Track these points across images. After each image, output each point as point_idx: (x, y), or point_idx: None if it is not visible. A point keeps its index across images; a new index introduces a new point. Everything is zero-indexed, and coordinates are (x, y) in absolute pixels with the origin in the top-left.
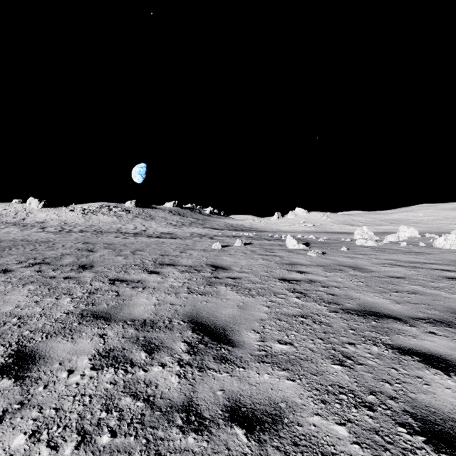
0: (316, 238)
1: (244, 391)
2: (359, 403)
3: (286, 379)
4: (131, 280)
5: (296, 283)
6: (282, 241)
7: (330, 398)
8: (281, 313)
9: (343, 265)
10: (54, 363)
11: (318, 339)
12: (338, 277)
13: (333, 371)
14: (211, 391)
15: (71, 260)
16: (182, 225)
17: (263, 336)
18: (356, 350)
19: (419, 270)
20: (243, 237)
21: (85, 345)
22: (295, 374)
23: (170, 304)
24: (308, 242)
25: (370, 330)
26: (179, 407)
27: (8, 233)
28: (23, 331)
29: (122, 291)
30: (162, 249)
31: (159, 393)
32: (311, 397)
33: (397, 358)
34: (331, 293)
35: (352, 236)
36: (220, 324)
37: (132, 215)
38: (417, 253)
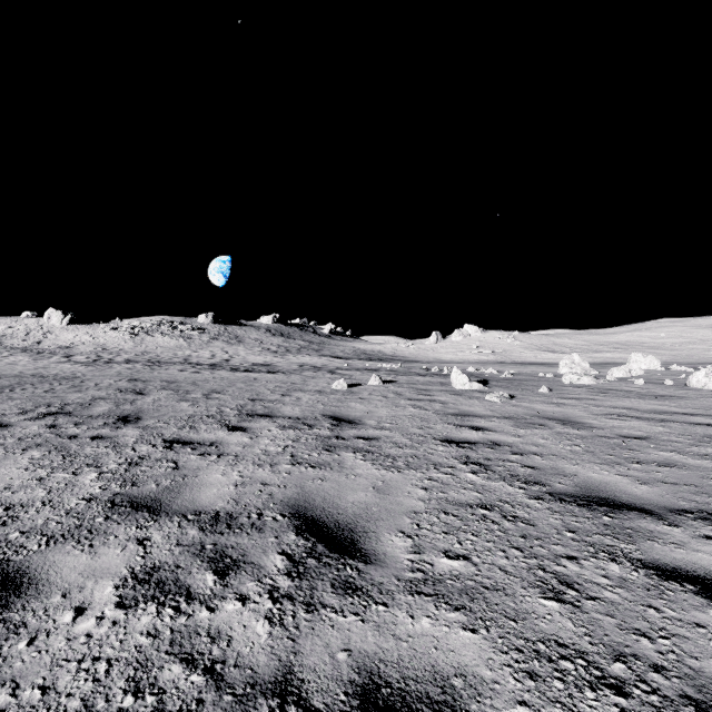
0: (498, 372)
1: (386, 652)
2: (598, 679)
3: (462, 628)
4: (200, 441)
5: (470, 447)
6: (444, 377)
7: (544, 668)
8: (448, 500)
9: (545, 417)
10: (53, 594)
11: (513, 549)
12: (538, 437)
13: (544, 612)
14: (328, 652)
15: (107, 408)
16: (287, 352)
17: (418, 543)
18: (582, 571)
19: (670, 425)
20: (382, 371)
21: (112, 559)
22: (477, 618)
23: (262, 484)
24: (485, 379)
25: (602, 533)
26: (269, 685)
27: (14, 364)
28: (10, 533)
29: (183, 461)
30: (253, 389)
31: (233, 656)
32: (509, 667)
33: (655, 587)
34: (529, 466)
35: (555, 369)
36: (344, 520)
37: (209, 336)
38: (662, 397)
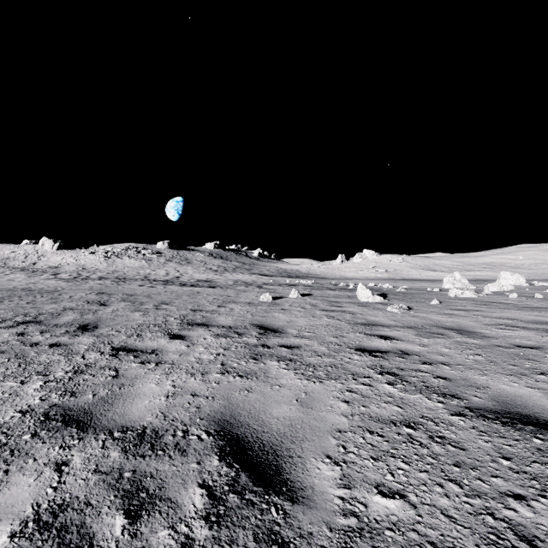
0: (393, 287)
1: None
2: None
3: None
4: (143, 349)
5: (382, 356)
6: (350, 291)
7: None
8: (370, 415)
9: (442, 326)
10: None
11: (450, 483)
12: (441, 346)
13: None
14: None
15: (72, 317)
16: (225, 271)
17: (346, 473)
18: (537, 519)
19: None
20: (299, 286)
21: (21, 491)
22: None
23: (191, 395)
24: (384, 293)
25: (540, 461)
26: None
27: (12, 280)
28: None
29: (124, 369)
30: (195, 301)
31: None
32: None
33: None
34: (441, 376)
35: (438, 284)
36: (269, 441)
37: (165, 258)
38: (537, 308)
